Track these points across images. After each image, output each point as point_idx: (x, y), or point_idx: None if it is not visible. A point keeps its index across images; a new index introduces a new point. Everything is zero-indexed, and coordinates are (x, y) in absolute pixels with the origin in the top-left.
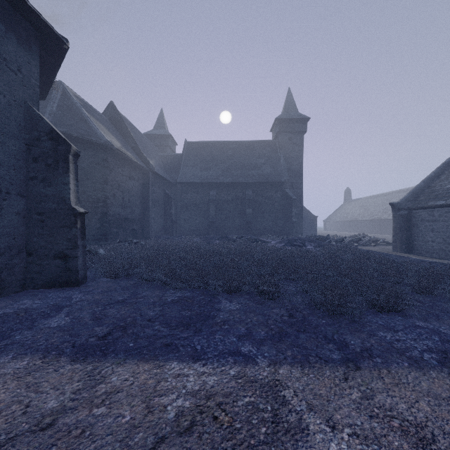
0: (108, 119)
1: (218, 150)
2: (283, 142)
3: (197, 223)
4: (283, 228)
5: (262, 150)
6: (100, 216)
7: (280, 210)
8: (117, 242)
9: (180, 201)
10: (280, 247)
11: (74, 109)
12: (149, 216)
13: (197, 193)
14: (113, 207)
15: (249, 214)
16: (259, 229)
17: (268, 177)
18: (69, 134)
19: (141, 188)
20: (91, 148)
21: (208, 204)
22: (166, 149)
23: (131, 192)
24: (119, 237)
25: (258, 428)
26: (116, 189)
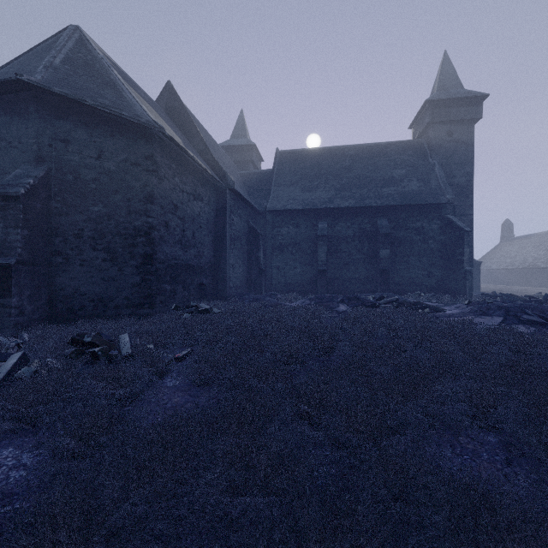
0: (164, 111)
1: (327, 159)
2: (436, 140)
3: (298, 273)
4: (444, 281)
5: (400, 155)
6: (141, 262)
7: (438, 251)
8: (172, 309)
9: (271, 239)
10: (540, 335)
11: (97, 67)
12: (226, 263)
13: (297, 226)
14: (165, 245)
15: (386, 257)
16: (399, 283)
17: (415, 197)
18: (78, 102)
19: (214, 217)
20: (122, 134)
21: (315, 244)
22: (249, 166)
23: (198, 221)
24: (177, 298)
25: None
26: (170, 213)
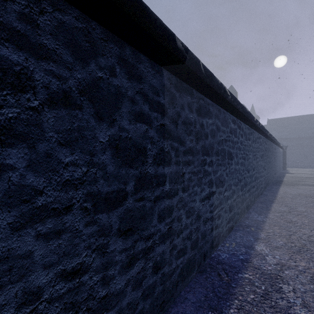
0: None
1: (286, 122)
2: None
3: None
4: None
5: None
6: None
7: None
8: None
9: None
10: None
11: None
12: None
13: None
14: None
15: (306, 151)
16: (312, 158)
17: None
18: None
19: None
20: None
21: None
22: None
23: None
24: None
25: (305, 169)
26: None
